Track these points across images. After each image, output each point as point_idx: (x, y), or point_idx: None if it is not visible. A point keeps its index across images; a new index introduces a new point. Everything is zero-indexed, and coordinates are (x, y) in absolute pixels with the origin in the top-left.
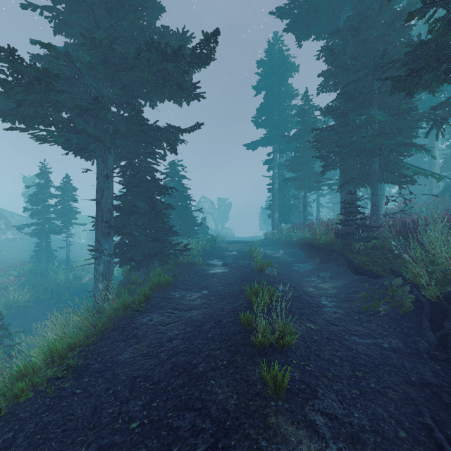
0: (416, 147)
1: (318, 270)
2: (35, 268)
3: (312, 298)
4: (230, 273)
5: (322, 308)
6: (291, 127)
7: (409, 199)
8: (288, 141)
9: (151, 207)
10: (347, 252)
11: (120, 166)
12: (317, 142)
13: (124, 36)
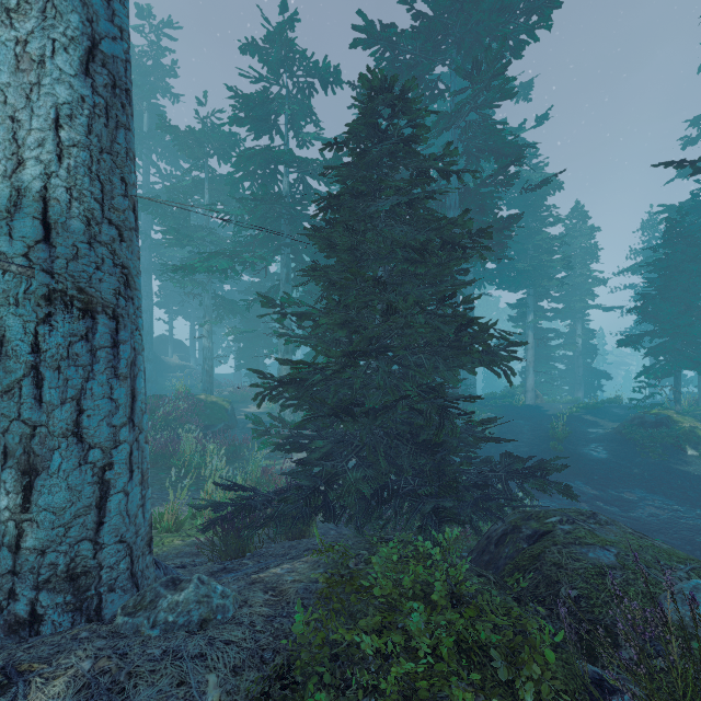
0: None
1: None
2: None
3: None
4: None
5: None
6: None
7: None
8: None
9: None
10: None
11: None
12: None
13: None
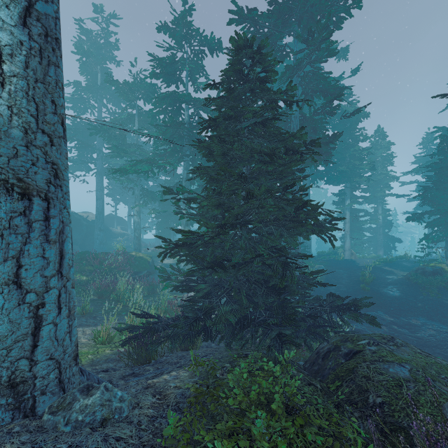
0: None
1: None
2: None
3: None
4: None
5: None
6: None
7: None
8: None
9: None
10: None
11: None
12: None
13: None
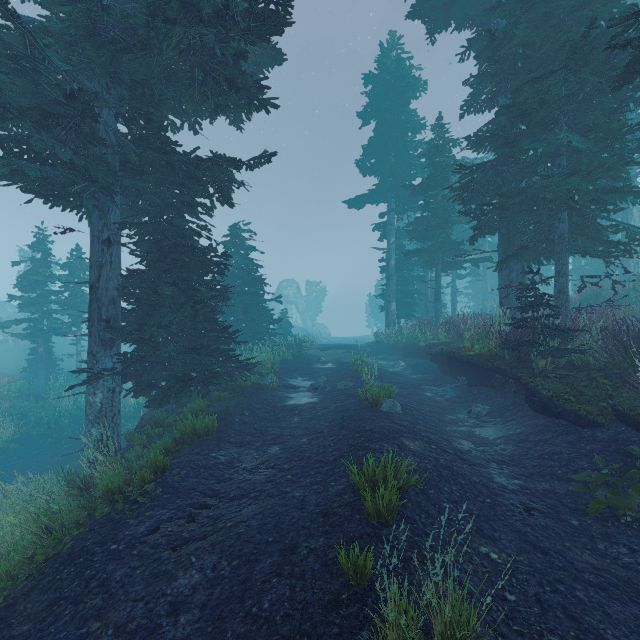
0: (636, 194)
1: (467, 398)
2: (28, 387)
3: (474, 469)
4: (322, 405)
5: (500, 496)
6: (415, 175)
7: (621, 281)
8: (412, 195)
9: (186, 295)
10: (524, 374)
11: (132, 225)
12: (463, 190)
13: (139, 2)
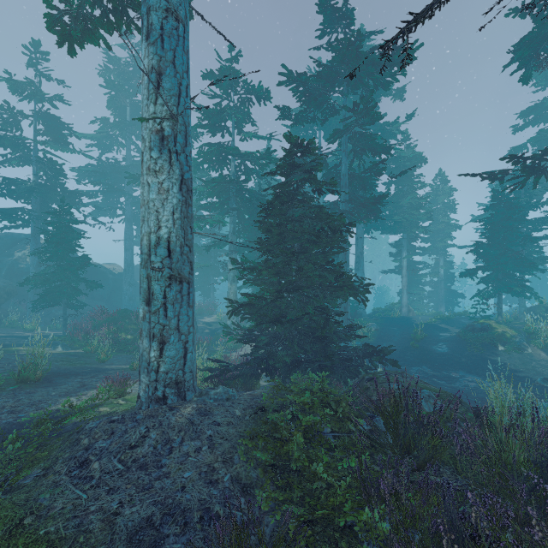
0: None
1: None
2: None
3: None
4: None
5: None
6: None
7: None
8: None
9: None
10: None
11: None
12: None
13: None
